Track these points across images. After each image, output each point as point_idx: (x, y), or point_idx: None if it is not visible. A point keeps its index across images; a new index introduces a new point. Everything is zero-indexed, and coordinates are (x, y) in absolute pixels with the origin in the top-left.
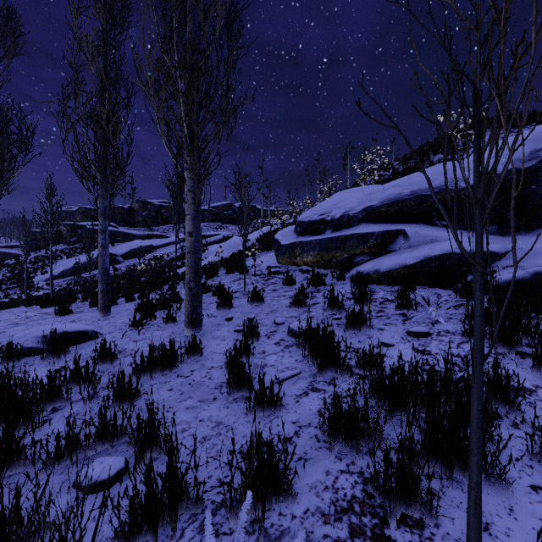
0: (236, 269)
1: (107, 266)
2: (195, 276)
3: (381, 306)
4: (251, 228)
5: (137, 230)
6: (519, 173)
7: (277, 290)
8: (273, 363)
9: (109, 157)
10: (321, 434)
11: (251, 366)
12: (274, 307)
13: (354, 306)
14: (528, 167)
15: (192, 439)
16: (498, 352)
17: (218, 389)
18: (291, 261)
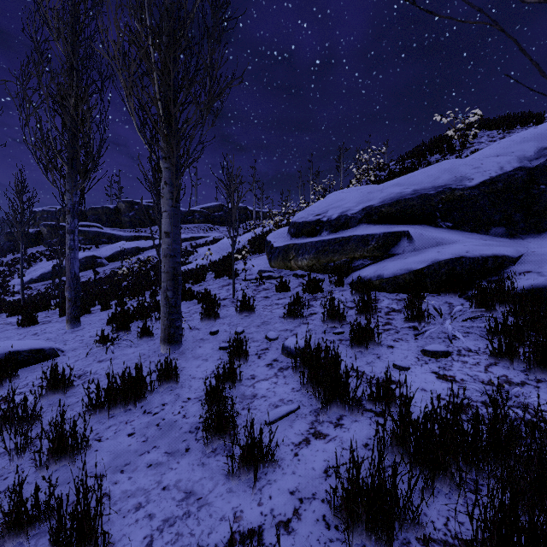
0: (225, 273)
1: (75, 271)
2: (172, 284)
3: (387, 318)
4: (243, 229)
5: (123, 231)
6: (527, 172)
7: (269, 298)
8: (264, 393)
9: (78, 147)
10: (331, 516)
11: (238, 397)
12: (266, 318)
13: (360, 320)
14: (535, 165)
15: (148, 523)
16: (537, 379)
17: (194, 433)
18: (285, 265)
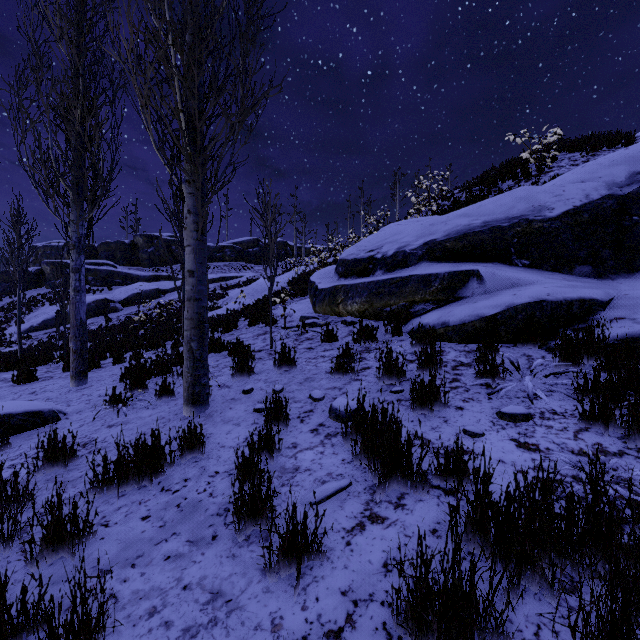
0: (261, 320)
1: (82, 317)
2: (198, 333)
3: (455, 373)
4: (282, 268)
5: (141, 271)
6: (617, 200)
7: (313, 349)
8: (308, 466)
9: (84, 169)
10: (393, 623)
11: (276, 471)
12: (310, 374)
13: (423, 377)
14: (627, 193)
15: (164, 634)
16: (637, 447)
17: (222, 516)
18: (332, 310)
